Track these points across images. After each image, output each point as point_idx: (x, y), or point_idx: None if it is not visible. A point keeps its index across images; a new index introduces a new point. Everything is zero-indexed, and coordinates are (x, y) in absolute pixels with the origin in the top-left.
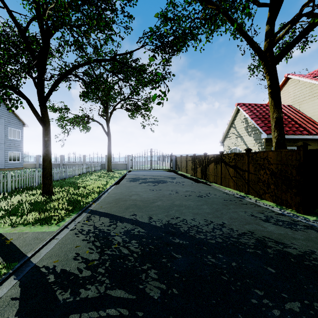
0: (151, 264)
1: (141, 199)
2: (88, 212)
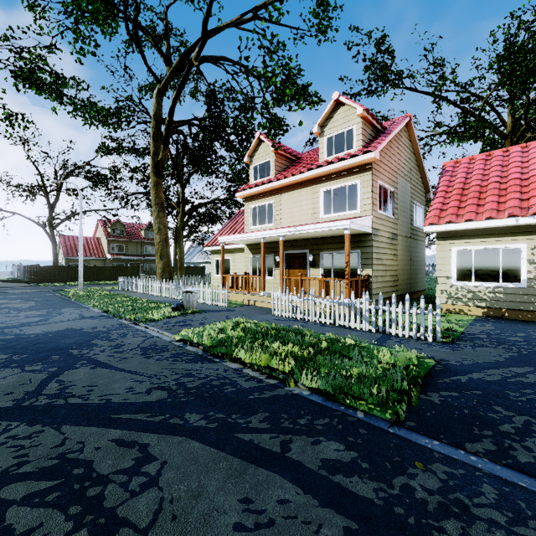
0: None
1: None
2: None
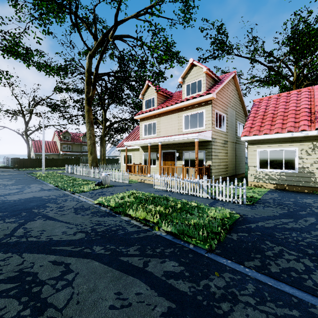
0: None
1: None
2: None
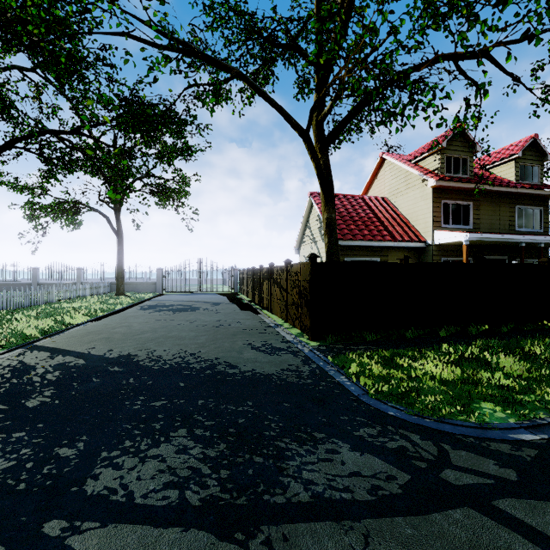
0: (56, 387)
1: (126, 331)
2: (27, 348)
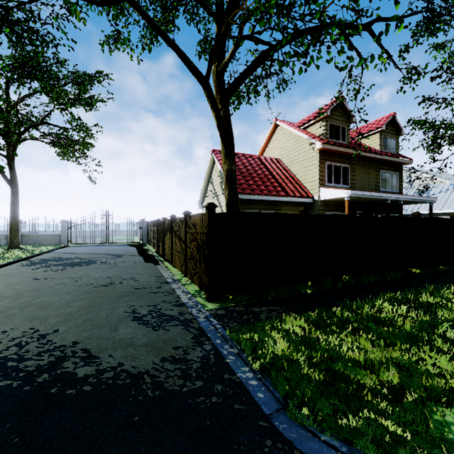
0: None
1: None
2: None
